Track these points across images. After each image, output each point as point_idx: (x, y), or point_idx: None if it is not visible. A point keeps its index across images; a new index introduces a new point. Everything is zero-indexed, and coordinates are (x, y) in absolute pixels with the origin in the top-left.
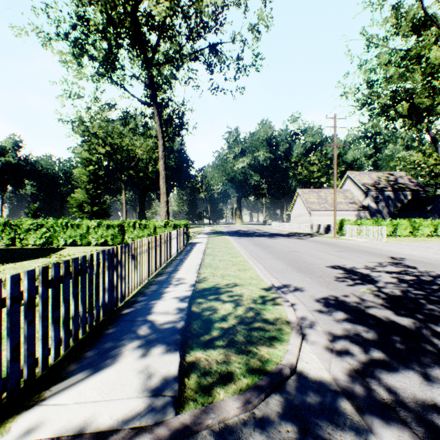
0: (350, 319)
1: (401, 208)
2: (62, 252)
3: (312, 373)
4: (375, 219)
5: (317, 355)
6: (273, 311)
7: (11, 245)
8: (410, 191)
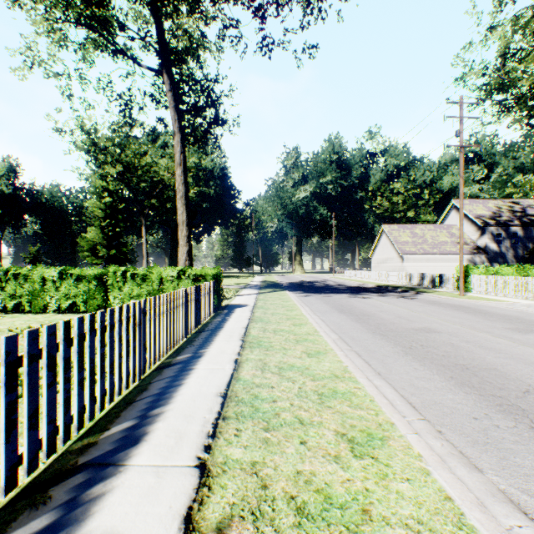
0: None
1: None
2: None
3: None
4: (518, 266)
5: None
6: None
7: None
8: None
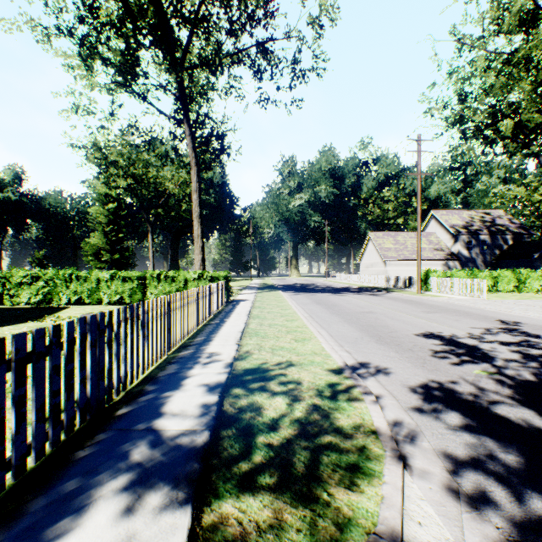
0: (471, 426)
1: (500, 256)
2: (62, 313)
3: None
4: (469, 270)
5: (434, 507)
6: (351, 412)
7: None
8: (511, 234)
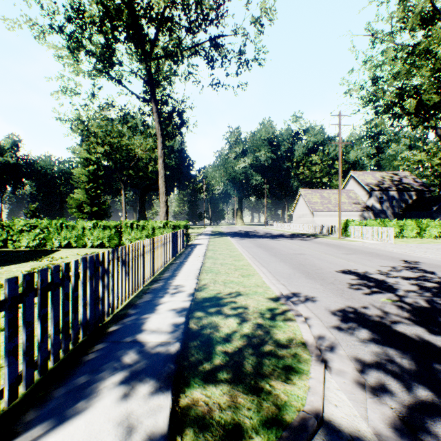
0: (377, 339)
1: (405, 209)
2: (55, 255)
3: (345, 424)
4: (380, 220)
5: (347, 394)
6: (286, 329)
7: (3, 247)
8: (414, 191)
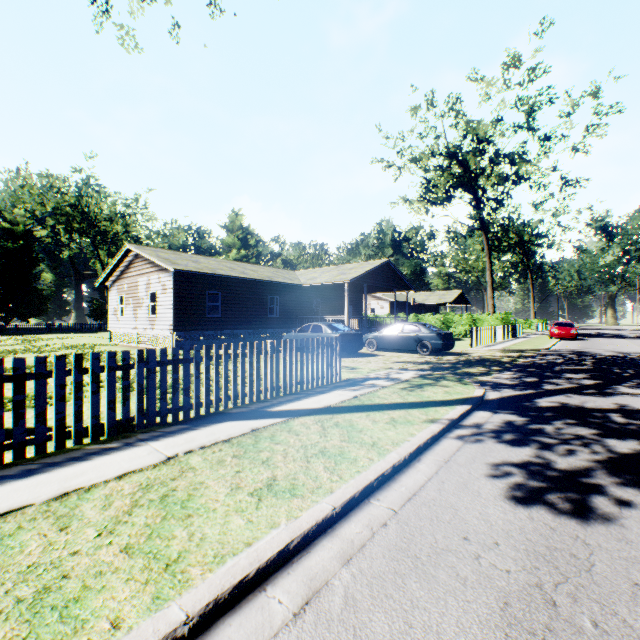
0: None
1: None
2: None
3: None
4: None
5: None
6: None
7: None
8: None
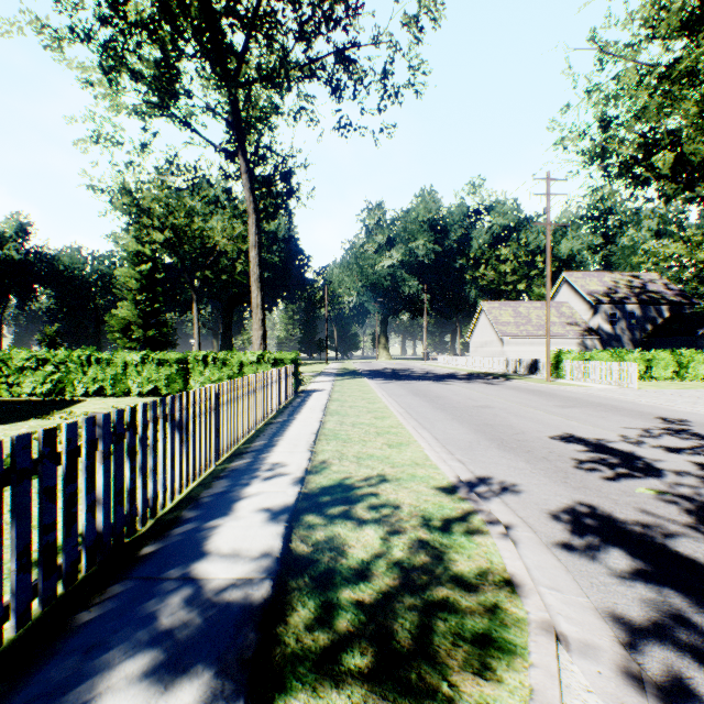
0: (645, 571)
1: (653, 332)
2: (76, 408)
3: None
4: (614, 351)
5: (609, 703)
6: (472, 552)
7: None
8: (667, 304)
